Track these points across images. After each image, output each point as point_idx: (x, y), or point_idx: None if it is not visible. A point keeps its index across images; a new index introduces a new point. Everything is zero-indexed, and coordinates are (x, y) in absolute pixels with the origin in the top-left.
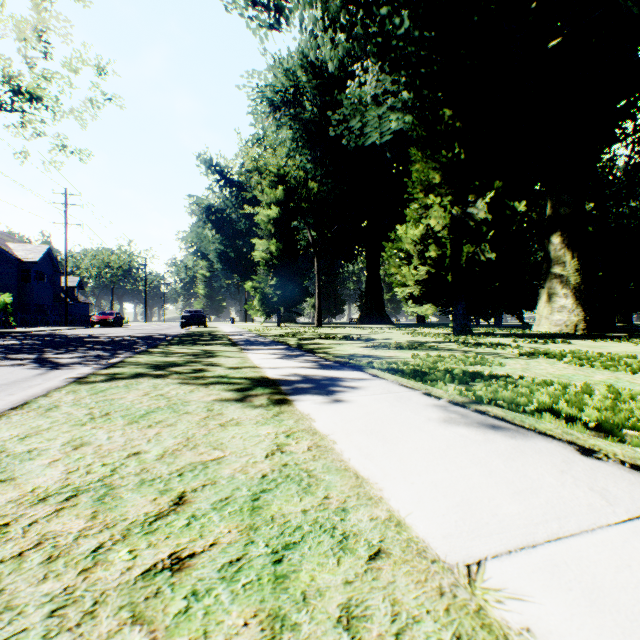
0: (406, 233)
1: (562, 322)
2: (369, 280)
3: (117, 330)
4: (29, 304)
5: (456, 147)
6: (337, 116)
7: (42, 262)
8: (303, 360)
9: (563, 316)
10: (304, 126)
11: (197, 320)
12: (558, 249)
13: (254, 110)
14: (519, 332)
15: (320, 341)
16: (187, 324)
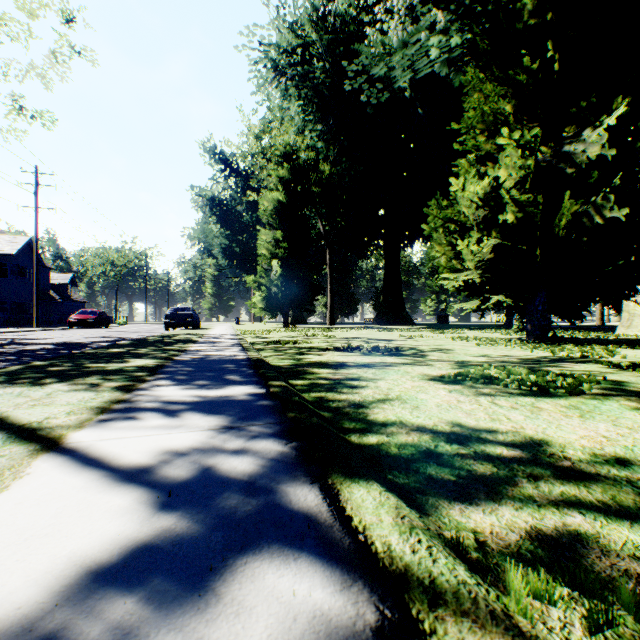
0: (464, 190)
1: None
2: (387, 275)
3: (83, 332)
4: (6, 302)
5: (549, 48)
6: (354, 66)
7: (22, 255)
8: None
9: None
10: (314, 87)
11: (184, 320)
12: None
13: (256, 76)
14: (608, 336)
15: (337, 357)
16: (172, 325)
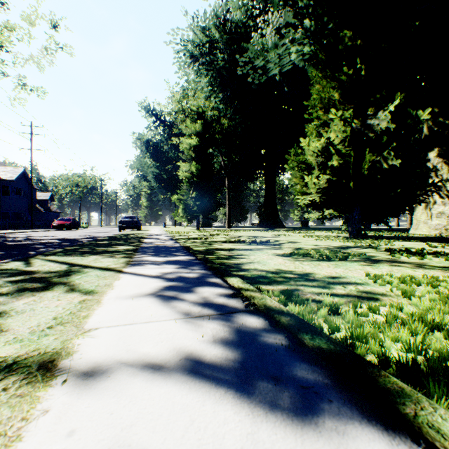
0: (308, 145)
1: (442, 226)
2: (267, 194)
3: (65, 232)
4: (8, 212)
5: (358, 62)
6: (244, 59)
7: (19, 180)
8: (200, 305)
9: (442, 221)
10: (217, 70)
11: (131, 224)
12: (435, 163)
13: (178, 61)
14: (402, 235)
15: (230, 245)
16: (123, 228)
